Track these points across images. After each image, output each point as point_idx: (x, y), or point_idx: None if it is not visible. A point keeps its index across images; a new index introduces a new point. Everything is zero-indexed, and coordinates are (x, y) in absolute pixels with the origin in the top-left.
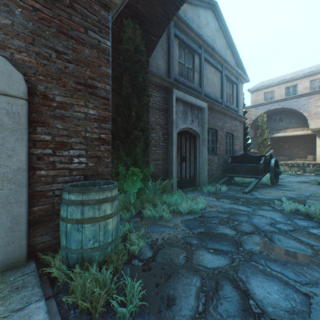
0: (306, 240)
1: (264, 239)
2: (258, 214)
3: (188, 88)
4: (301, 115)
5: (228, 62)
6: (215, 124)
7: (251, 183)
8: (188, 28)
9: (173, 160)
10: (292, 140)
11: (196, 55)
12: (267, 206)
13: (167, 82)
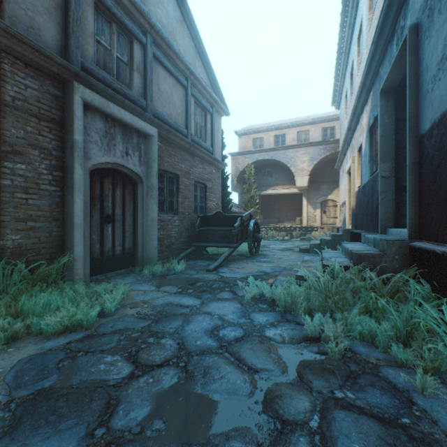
0: (251, 360)
1: (178, 377)
2: (205, 310)
3: (119, 94)
4: (289, 171)
5: (196, 76)
6: (176, 165)
7: (222, 255)
8: None
9: (74, 220)
10: (281, 200)
11: (138, 44)
12: (228, 291)
13: (58, 64)
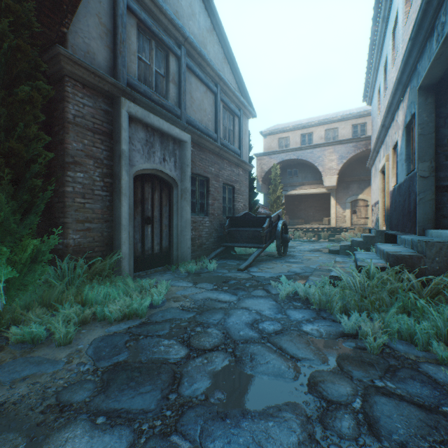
0: (292, 350)
1: (228, 360)
2: (243, 306)
3: (157, 105)
4: (316, 170)
5: (225, 81)
6: (206, 169)
7: (252, 255)
8: (156, 6)
9: (121, 221)
10: (308, 200)
11: (173, 57)
12: (261, 289)
13: (109, 83)
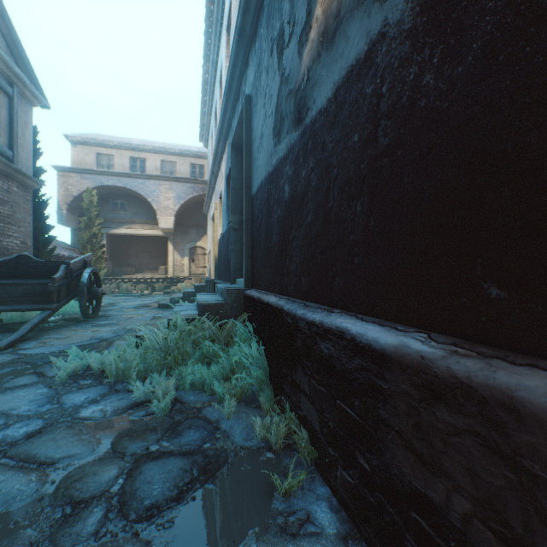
0: (47, 453)
1: None
2: None
3: None
4: (151, 207)
5: None
6: None
7: (28, 322)
8: None
9: None
10: (141, 243)
11: None
12: (30, 374)
13: None
